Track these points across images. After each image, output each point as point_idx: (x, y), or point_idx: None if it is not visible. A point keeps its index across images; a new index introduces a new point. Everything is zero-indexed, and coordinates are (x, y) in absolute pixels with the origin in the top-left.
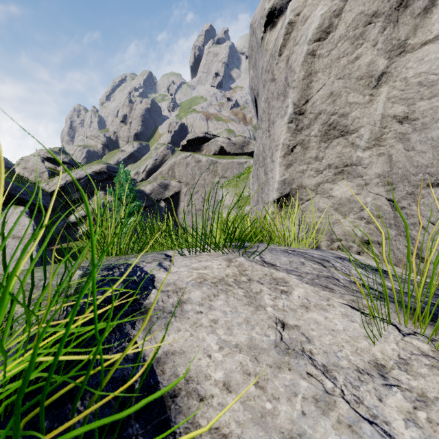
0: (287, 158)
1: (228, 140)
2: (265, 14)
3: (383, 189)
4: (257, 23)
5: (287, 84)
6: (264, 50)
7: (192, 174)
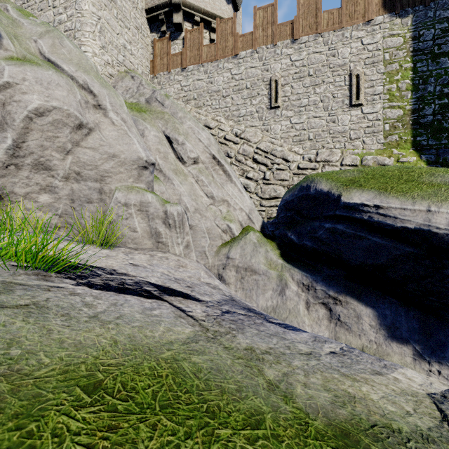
0: (2, 171)
1: None
2: None
3: (69, 201)
4: None
5: (5, 122)
6: None
7: None
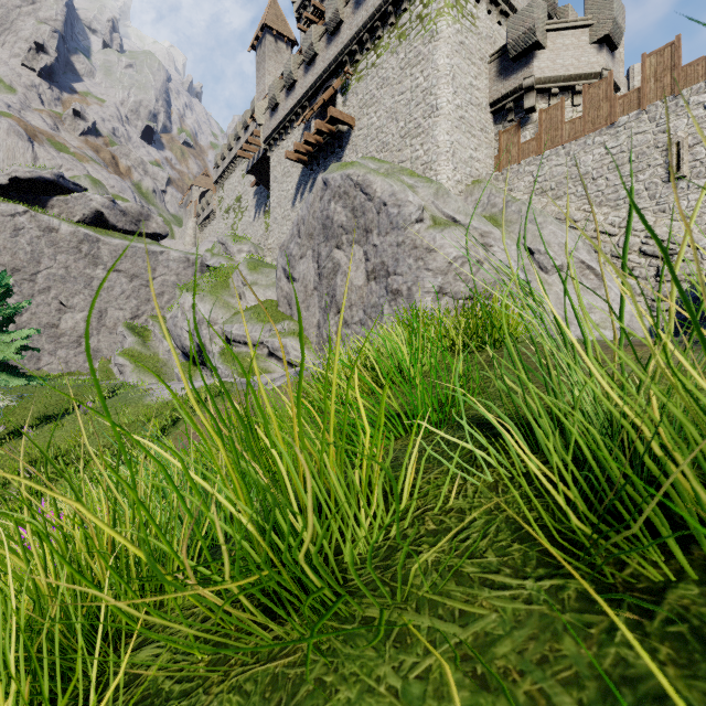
0: (433, 299)
1: (112, 204)
2: (411, 219)
3: None
4: (397, 214)
5: (437, 268)
6: (405, 234)
7: (32, 252)
